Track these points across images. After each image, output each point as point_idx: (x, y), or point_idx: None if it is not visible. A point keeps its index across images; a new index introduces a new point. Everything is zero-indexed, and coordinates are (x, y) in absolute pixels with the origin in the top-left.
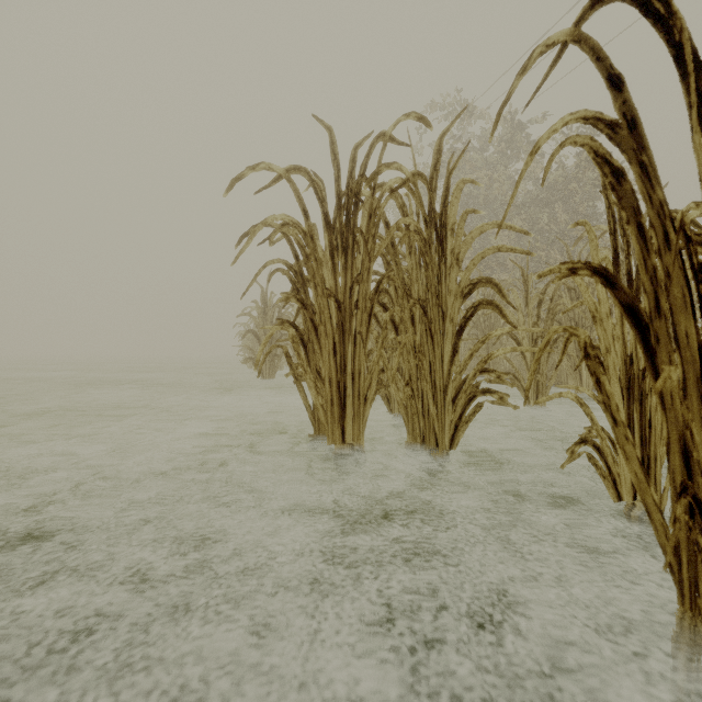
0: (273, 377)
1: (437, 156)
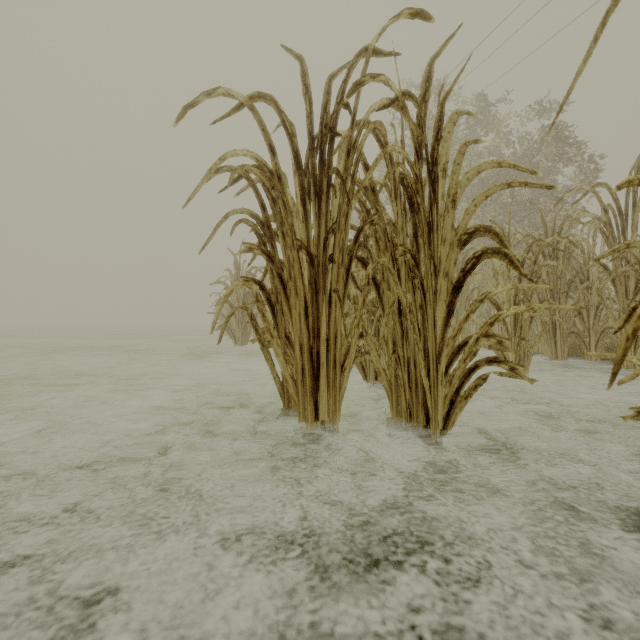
0: (246, 344)
1: (426, 84)
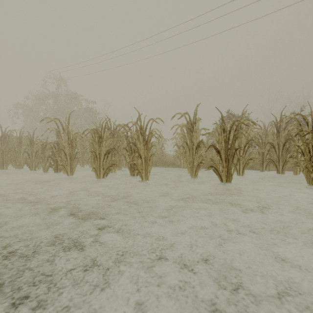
0: None
1: (20, 131)
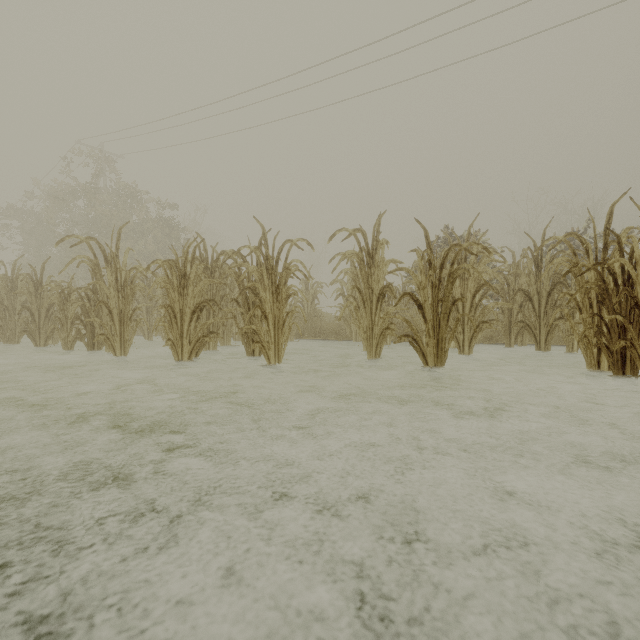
0: None
1: (14, 265)
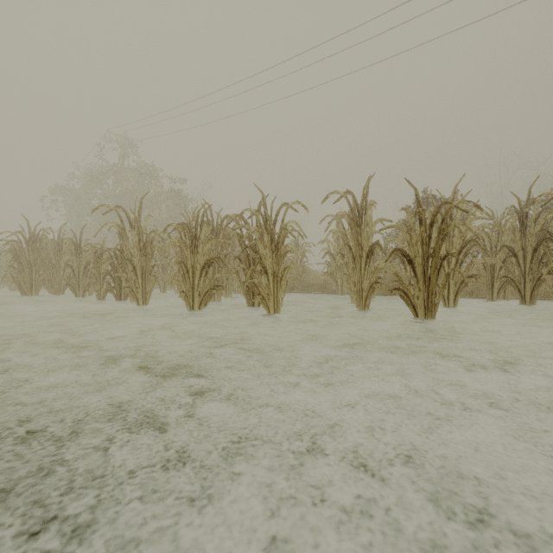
0: None
1: (60, 231)
